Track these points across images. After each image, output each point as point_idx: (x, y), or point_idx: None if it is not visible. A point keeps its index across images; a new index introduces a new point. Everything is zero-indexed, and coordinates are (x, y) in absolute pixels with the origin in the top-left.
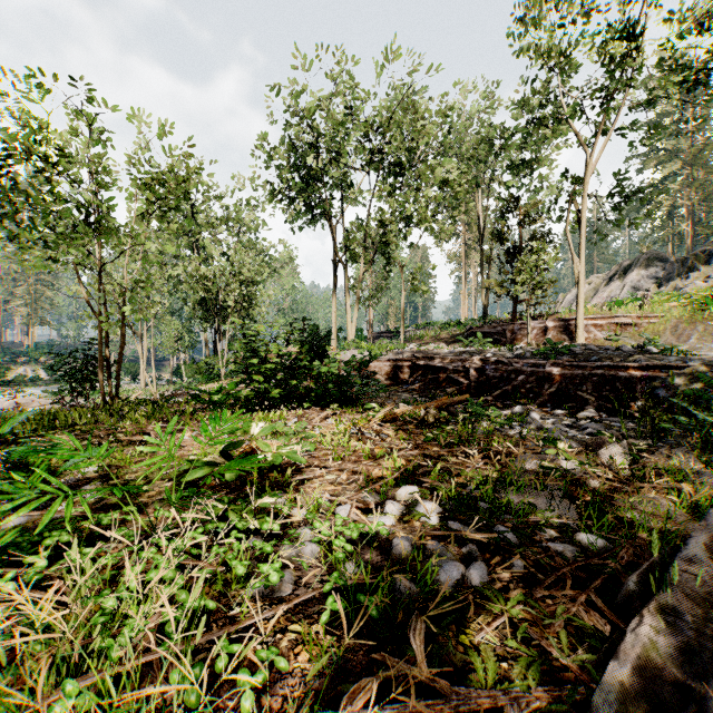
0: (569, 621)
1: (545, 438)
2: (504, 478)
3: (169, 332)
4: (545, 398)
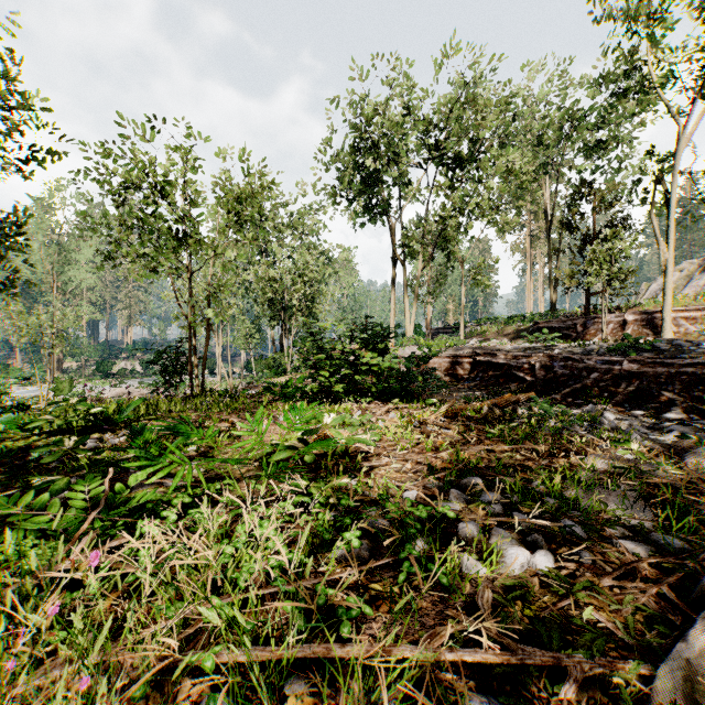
0: (638, 610)
1: (620, 439)
2: (572, 476)
3: (241, 330)
4: (622, 397)
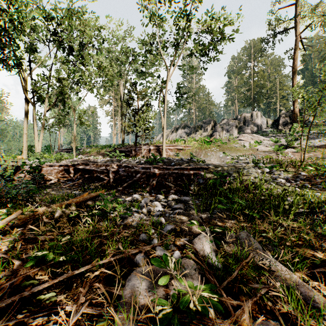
0: None
1: (153, 223)
2: None
3: None
4: (151, 187)
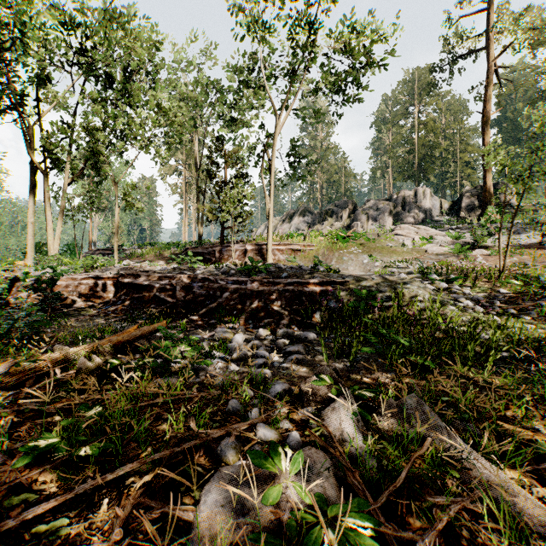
0: None
1: (251, 379)
2: None
3: None
4: (247, 314)
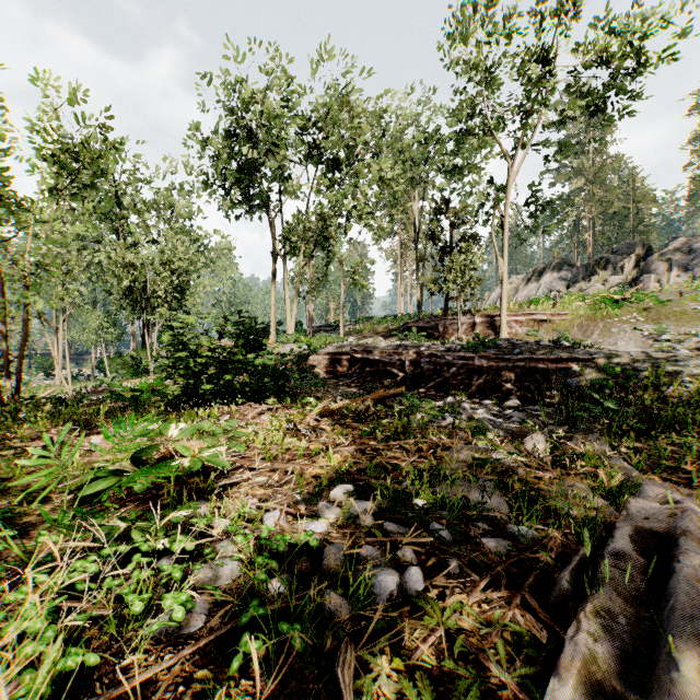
0: (506, 626)
1: (475, 428)
2: (438, 471)
3: (90, 323)
4: (474, 389)
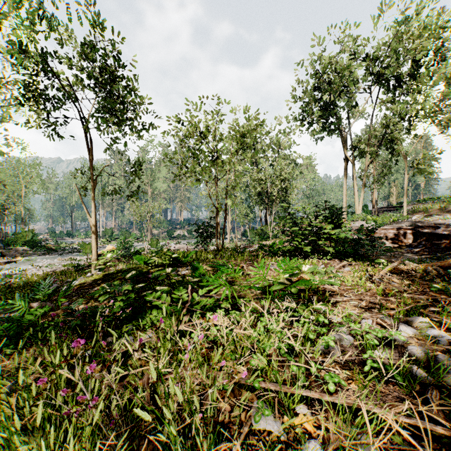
0: None
1: None
2: None
3: (241, 212)
4: None
